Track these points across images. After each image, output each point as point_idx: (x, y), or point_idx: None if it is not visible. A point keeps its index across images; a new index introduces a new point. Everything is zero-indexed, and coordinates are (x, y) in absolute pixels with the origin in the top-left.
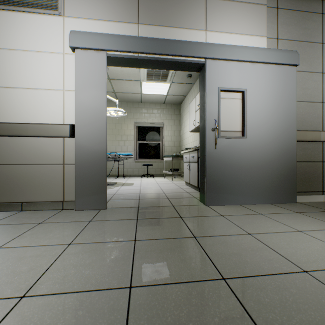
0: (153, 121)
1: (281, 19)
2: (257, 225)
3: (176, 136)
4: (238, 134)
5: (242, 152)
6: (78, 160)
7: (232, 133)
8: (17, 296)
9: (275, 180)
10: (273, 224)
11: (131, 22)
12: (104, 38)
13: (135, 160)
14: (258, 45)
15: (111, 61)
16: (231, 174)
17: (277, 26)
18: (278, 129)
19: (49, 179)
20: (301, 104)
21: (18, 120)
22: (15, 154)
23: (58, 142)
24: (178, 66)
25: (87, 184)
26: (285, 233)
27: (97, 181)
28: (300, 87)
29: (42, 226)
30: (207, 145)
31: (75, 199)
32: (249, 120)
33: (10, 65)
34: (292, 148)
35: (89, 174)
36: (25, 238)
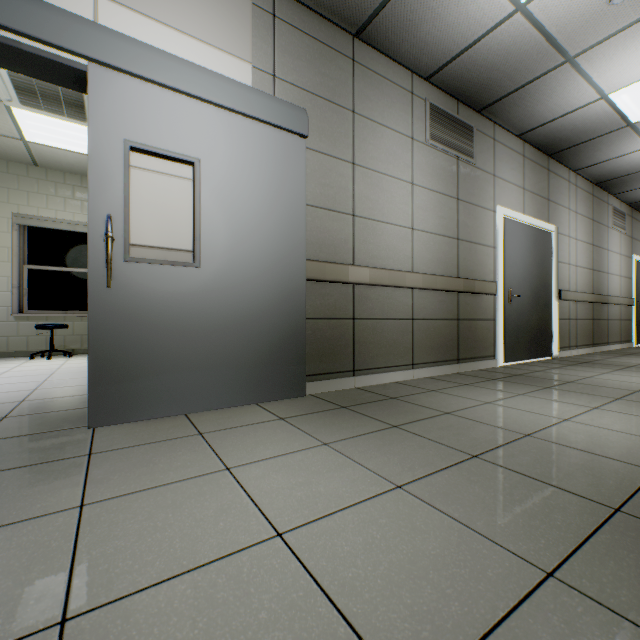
0: (76, 217)
1: (281, 40)
2: (146, 470)
3: None
4: (186, 258)
5: (191, 297)
6: None
7: (172, 253)
8: None
9: (266, 355)
10: (192, 460)
11: None
12: None
13: (16, 315)
14: (235, 76)
15: None
16: (162, 347)
17: (274, 51)
18: (272, 254)
19: None
20: (319, 212)
21: None
22: None
23: None
24: (8, 58)
25: None
26: (184, 484)
27: None
28: (317, 180)
29: None
30: (92, 278)
31: None
32: (207, 227)
33: None
34: (299, 292)
35: None
36: None
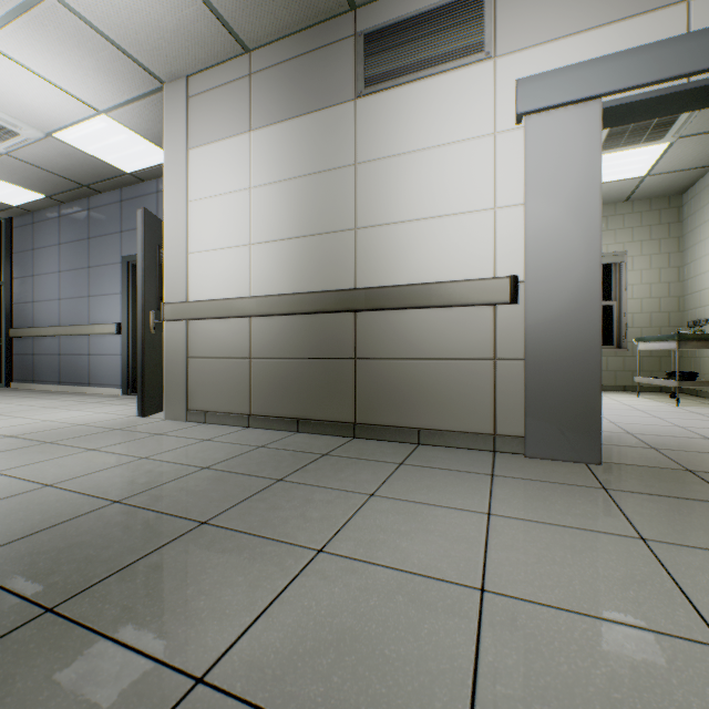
0: None
1: None
2: None
3: (667, 284)
4: None
5: None
6: (532, 350)
7: None
8: (705, 641)
9: None
10: None
11: (665, 4)
12: (599, 69)
13: None
14: None
15: (602, 118)
16: None
17: None
18: None
19: (464, 387)
20: None
21: (410, 279)
22: (407, 340)
23: (483, 316)
24: None
25: (552, 404)
26: None
27: (576, 398)
28: None
29: (505, 482)
30: None
31: (526, 434)
32: None
33: (398, 183)
34: None
35: (557, 381)
36: (511, 503)
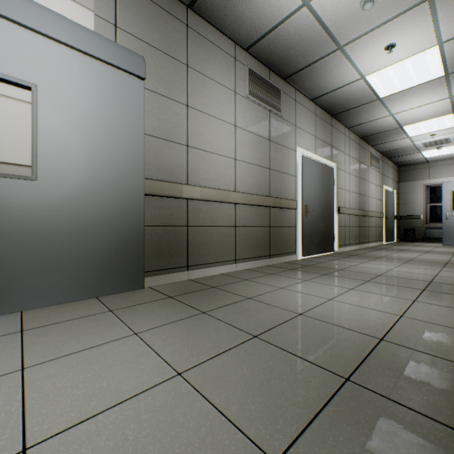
0: None
1: None
2: None
3: None
4: (25, 172)
5: (27, 207)
6: None
7: (9, 167)
8: None
9: (106, 257)
10: None
11: None
12: None
13: None
14: (76, 19)
15: None
16: None
17: (116, 5)
18: (112, 172)
19: None
20: (157, 141)
21: None
22: None
23: None
24: None
25: None
26: None
27: None
28: (155, 115)
29: None
30: None
31: None
32: (45, 146)
33: None
34: (138, 204)
35: None
36: None
